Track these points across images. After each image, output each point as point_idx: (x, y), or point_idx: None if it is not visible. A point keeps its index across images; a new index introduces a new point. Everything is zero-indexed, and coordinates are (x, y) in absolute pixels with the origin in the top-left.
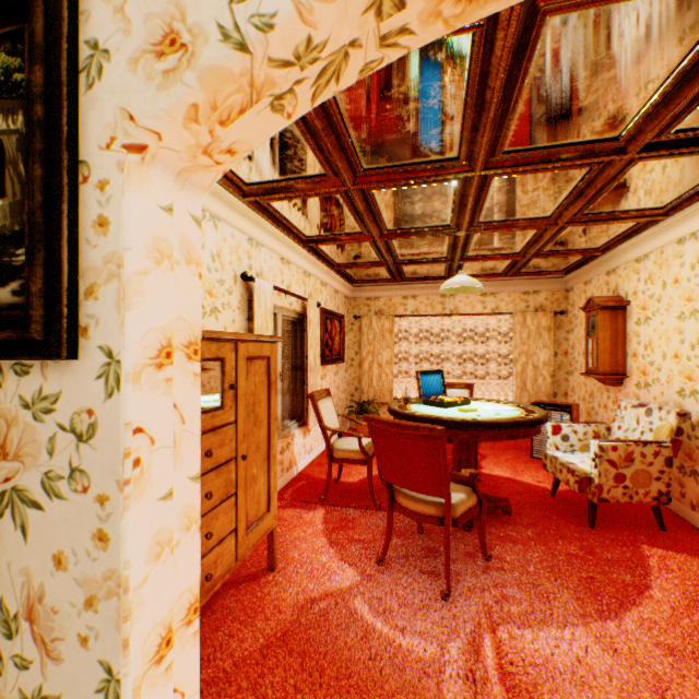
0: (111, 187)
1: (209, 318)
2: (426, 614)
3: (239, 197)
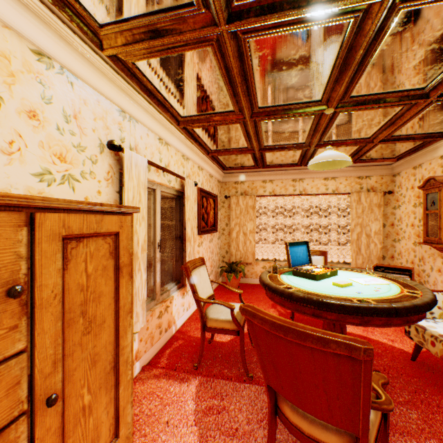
0: None
1: (59, 186)
2: None
3: (96, 47)
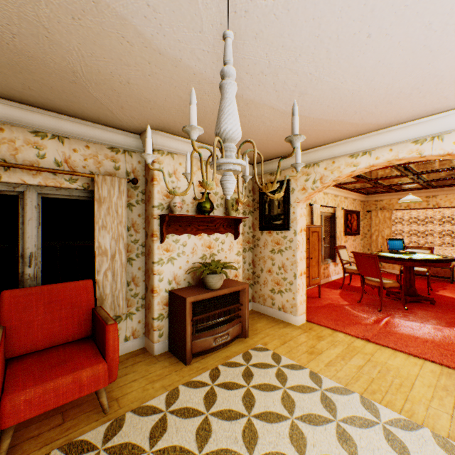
0: (295, 208)
1: None
2: (369, 313)
3: None
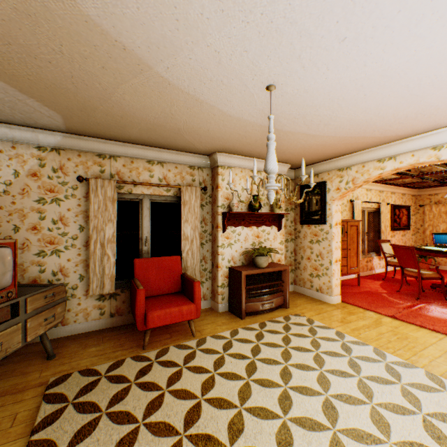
0: (330, 205)
1: None
2: (406, 300)
3: None
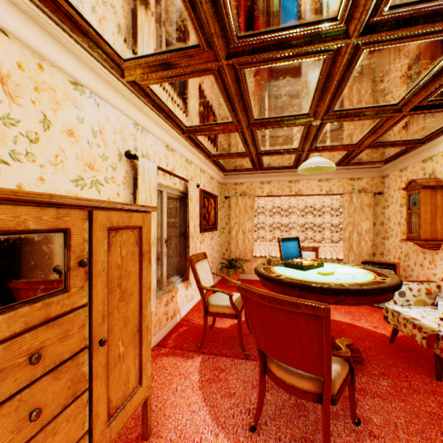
0: None
1: (89, 190)
2: None
3: (119, 76)
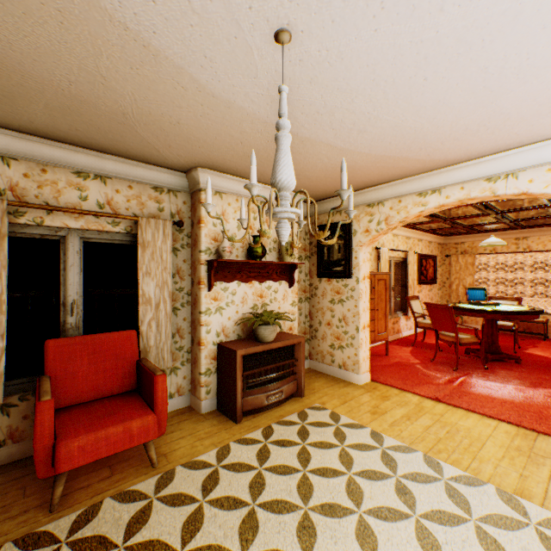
0: (357, 252)
1: None
2: (443, 372)
3: None
